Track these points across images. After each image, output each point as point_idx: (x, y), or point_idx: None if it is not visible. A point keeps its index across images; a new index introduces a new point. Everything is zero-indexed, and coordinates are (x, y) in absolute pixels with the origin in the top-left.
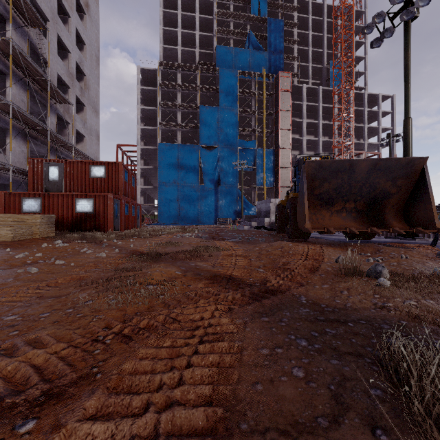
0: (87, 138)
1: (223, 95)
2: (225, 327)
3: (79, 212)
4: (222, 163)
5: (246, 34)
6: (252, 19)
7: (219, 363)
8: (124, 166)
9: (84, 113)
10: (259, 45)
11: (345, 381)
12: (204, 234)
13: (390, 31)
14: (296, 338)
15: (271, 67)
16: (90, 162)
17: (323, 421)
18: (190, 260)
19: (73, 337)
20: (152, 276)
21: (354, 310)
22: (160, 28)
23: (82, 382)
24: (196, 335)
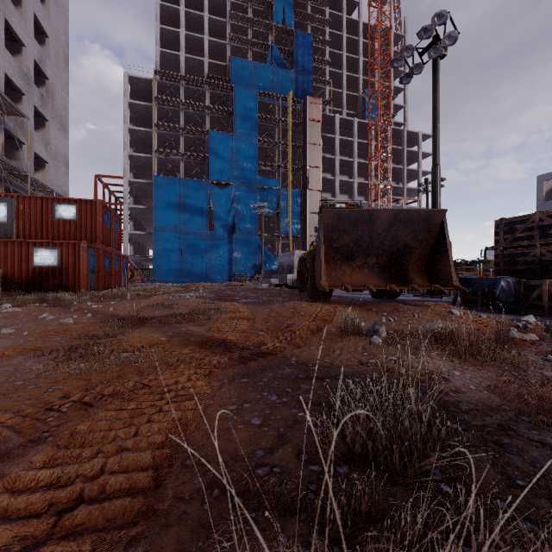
0: (51, 165)
1: (238, 119)
2: (199, 389)
3: (38, 266)
4: (238, 204)
5: (268, 46)
6: (276, 29)
7: (181, 419)
8: (103, 206)
9: (47, 131)
10: (284, 62)
11: (295, 424)
12: (210, 294)
13: (419, 67)
14: (268, 394)
15: (299, 90)
16: (54, 199)
17: (260, 452)
18: (180, 324)
19: (22, 408)
20: (128, 342)
21: (338, 367)
22: (156, 26)
23: (31, 445)
24: (165, 398)
